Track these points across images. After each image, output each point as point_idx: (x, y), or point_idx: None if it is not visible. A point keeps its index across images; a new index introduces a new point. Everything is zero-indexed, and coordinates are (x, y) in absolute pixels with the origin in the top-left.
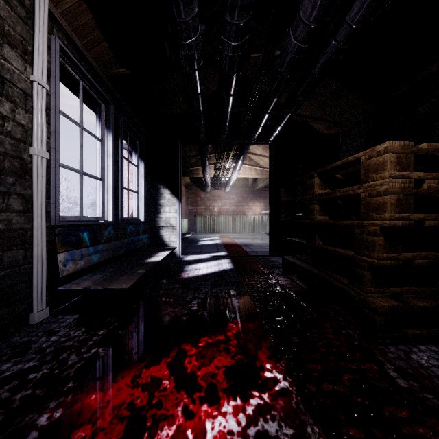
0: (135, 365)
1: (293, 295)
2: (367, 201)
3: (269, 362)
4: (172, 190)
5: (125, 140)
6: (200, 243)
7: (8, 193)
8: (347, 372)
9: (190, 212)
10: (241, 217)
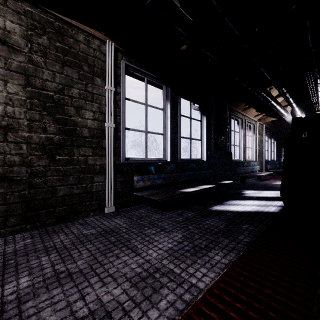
0: None
1: None
2: None
3: None
4: None
5: None
6: None
7: (261, 156)
8: None
9: None
10: None
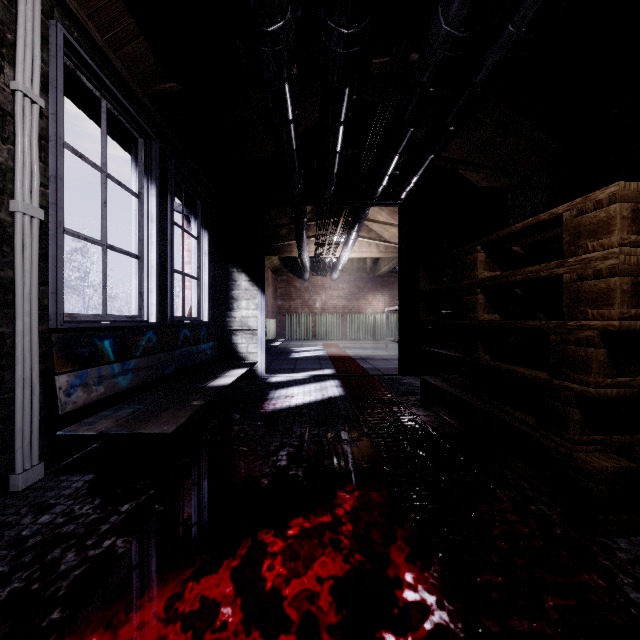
0: (175, 574)
1: (442, 442)
2: (575, 287)
3: (411, 569)
4: (251, 275)
5: (180, 200)
6: (294, 356)
7: None
8: (551, 592)
9: (279, 309)
10: (356, 317)
